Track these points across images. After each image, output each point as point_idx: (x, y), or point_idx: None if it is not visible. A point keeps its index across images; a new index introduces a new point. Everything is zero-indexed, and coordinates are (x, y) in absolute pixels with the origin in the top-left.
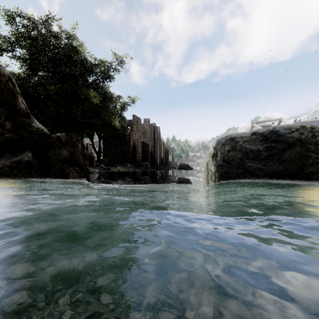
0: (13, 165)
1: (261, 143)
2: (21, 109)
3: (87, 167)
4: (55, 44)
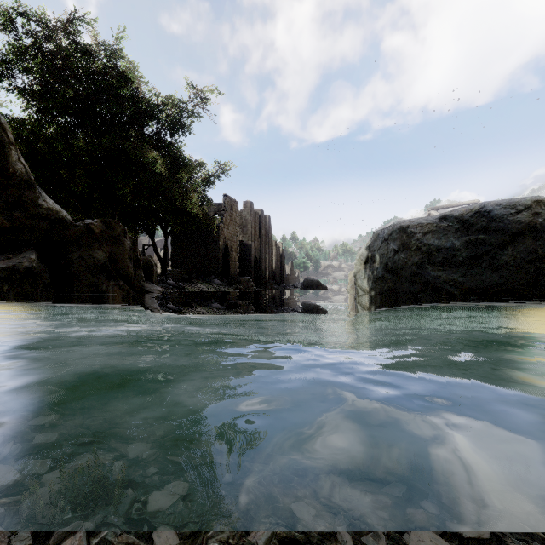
0: (0, 275)
1: (457, 235)
2: (17, 172)
3: (141, 282)
4: (85, 66)
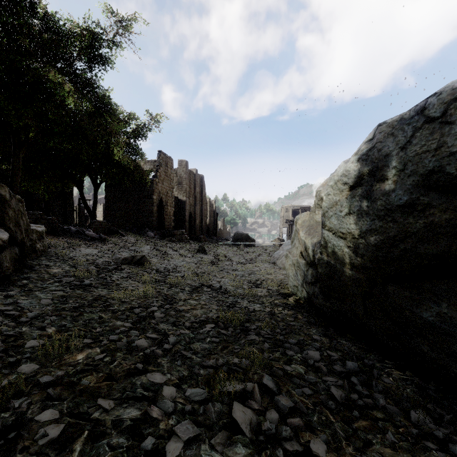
0: None
1: None
2: None
3: None
4: None
